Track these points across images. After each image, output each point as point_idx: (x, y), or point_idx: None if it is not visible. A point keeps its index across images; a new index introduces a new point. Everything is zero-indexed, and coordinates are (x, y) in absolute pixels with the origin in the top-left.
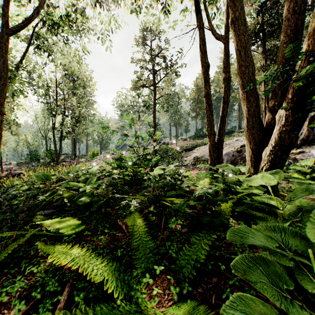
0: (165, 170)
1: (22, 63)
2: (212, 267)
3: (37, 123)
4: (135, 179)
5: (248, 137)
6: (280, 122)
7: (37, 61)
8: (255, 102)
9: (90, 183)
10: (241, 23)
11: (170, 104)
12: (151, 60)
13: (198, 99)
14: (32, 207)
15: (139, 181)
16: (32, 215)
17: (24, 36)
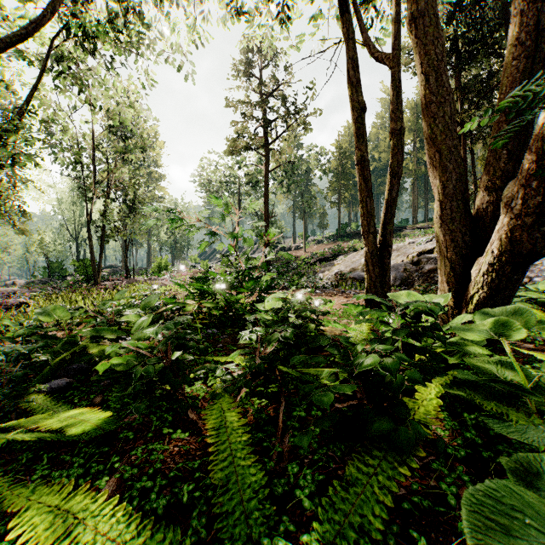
0: (285, 301)
1: (34, 107)
2: (395, 539)
3: (61, 213)
4: (231, 315)
5: (443, 237)
6: (511, 208)
7: (59, 104)
8: (456, 171)
9: (140, 327)
10: (429, 23)
11: (294, 179)
12: (261, 102)
13: (342, 171)
14: (17, 380)
15: (237, 319)
16: (21, 394)
17: (35, 59)
